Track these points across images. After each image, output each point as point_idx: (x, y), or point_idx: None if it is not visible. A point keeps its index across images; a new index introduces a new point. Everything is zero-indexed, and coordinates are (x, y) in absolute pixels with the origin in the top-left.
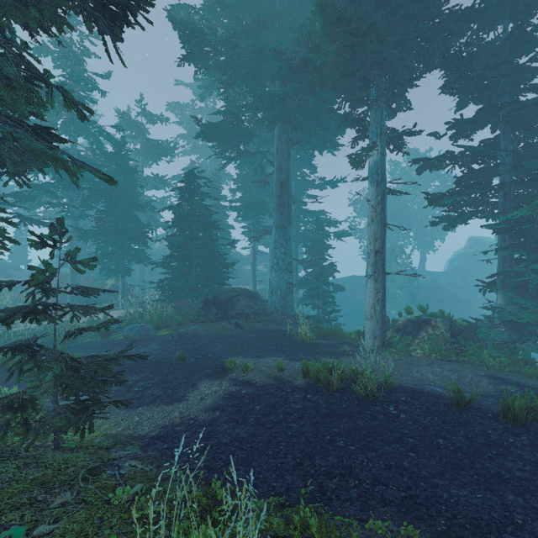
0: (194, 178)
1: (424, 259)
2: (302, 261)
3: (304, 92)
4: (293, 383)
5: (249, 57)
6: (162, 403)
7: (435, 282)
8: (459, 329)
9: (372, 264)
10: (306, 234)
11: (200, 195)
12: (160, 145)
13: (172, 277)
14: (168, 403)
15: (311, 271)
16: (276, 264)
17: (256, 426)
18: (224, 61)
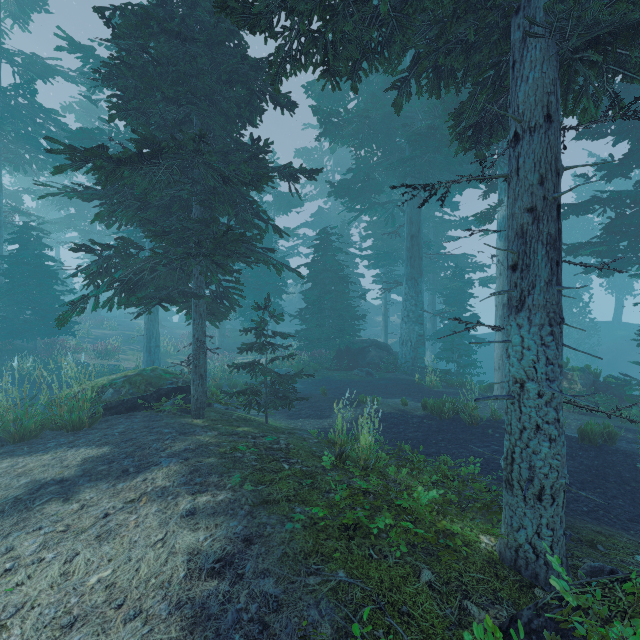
0: (327, 236)
1: (620, 307)
2: (438, 312)
3: (433, 151)
4: (414, 413)
5: (379, 121)
6: (315, 418)
7: (635, 337)
8: (606, 386)
9: (500, 316)
10: (446, 281)
11: (333, 251)
12: (290, 198)
13: (308, 329)
14: (319, 419)
15: (449, 323)
16: (406, 316)
17: (383, 433)
18: (355, 129)
